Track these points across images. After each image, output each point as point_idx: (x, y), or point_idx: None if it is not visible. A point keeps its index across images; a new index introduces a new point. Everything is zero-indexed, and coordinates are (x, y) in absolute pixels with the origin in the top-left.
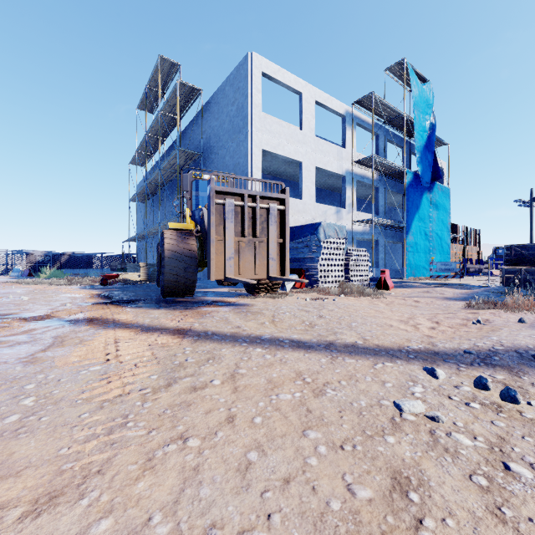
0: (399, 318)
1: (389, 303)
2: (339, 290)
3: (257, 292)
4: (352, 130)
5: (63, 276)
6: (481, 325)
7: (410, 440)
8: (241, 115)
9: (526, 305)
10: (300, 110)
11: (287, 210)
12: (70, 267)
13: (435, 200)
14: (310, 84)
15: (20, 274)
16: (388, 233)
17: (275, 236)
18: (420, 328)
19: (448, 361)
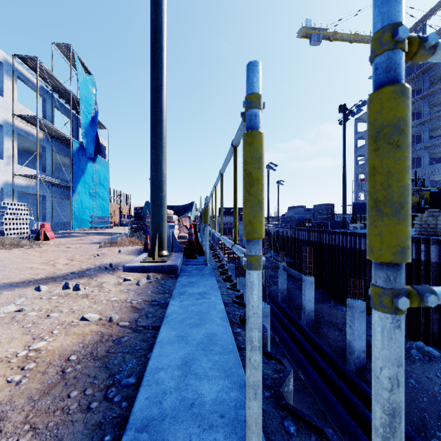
0: (43, 261)
1: (44, 251)
2: None
3: None
4: (13, 82)
5: None
6: (98, 257)
7: None
8: None
9: (126, 242)
10: None
11: None
12: None
13: (98, 169)
14: None
15: None
16: (56, 190)
17: None
18: (57, 265)
19: (57, 280)
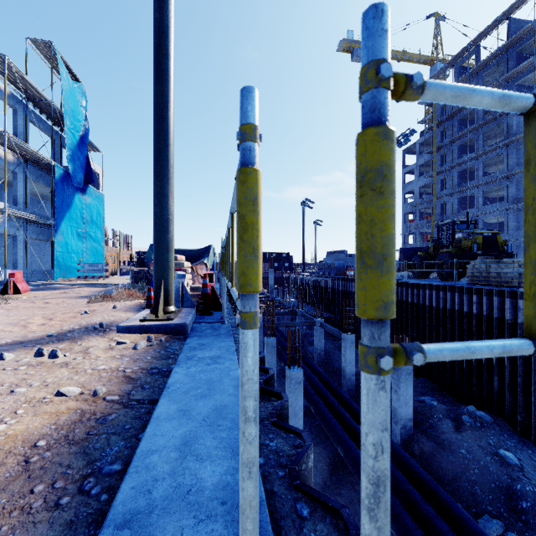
0: (10, 321)
1: (13, 308)
2: None
3: None
4: None
5: None
6: (86, 315)
7: None
8: None
9: (123, 296)
10: None
11: None
12: None
13: (89, 202)
14: None
15: None
16: (32, 229)
17: None
18: (30, 326)
19: (28, 346)
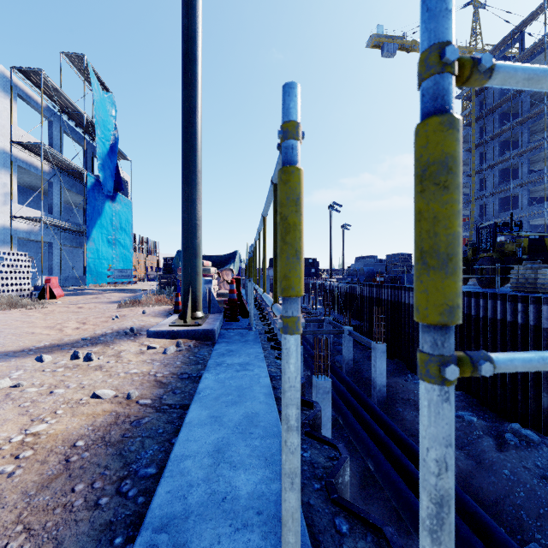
0: (47, 325)
1: (49, 313)
2: None
3: None
4: (11, 101)
5: None
6: (117, 319)
7: None
8: None
9: (152, 301)
10: None
11: None
12: None
13: (119, 210)
14: None
15: None
16: (66, 236)
17: None
18: (65, 330)
19: (65, 349)
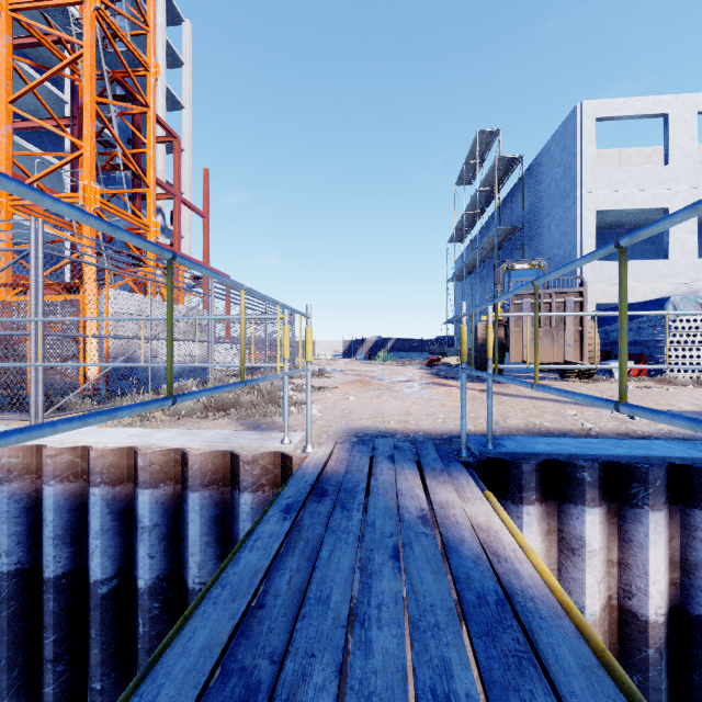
0: (698, 403)
1: None
2: (694, 381)
3: (569, 377)
4: None
5: (393, 359)
6: None
7: (553, 415)
8: (568, 178)
9: None
10: (665, 138)
11: (585, 301)
12: (395, 351)
13: None
14: (685, 94)
15: (362, 357)
16: None
17: (571, 326)
18: None
19: None
